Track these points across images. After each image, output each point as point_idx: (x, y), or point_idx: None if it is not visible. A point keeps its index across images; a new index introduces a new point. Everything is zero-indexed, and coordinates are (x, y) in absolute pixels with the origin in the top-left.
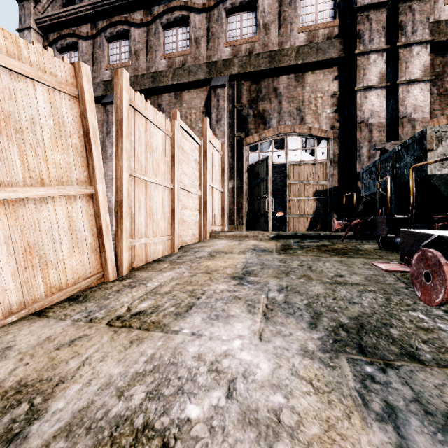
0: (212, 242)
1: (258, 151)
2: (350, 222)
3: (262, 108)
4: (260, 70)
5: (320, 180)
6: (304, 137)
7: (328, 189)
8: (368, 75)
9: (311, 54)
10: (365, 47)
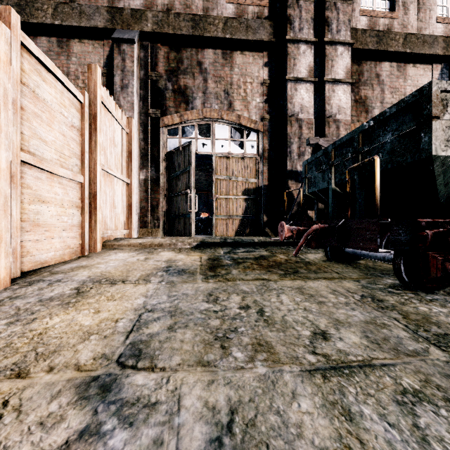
0: (102, 257)
1: (179, 136)
2: (302, 228)
3: (183, 83)
4: (181, 34)
5: (250, 178)
6: (232, 126)
7: (258, 187)
8: (298, 66)
9: (241, 30)
10: (295, 34)
